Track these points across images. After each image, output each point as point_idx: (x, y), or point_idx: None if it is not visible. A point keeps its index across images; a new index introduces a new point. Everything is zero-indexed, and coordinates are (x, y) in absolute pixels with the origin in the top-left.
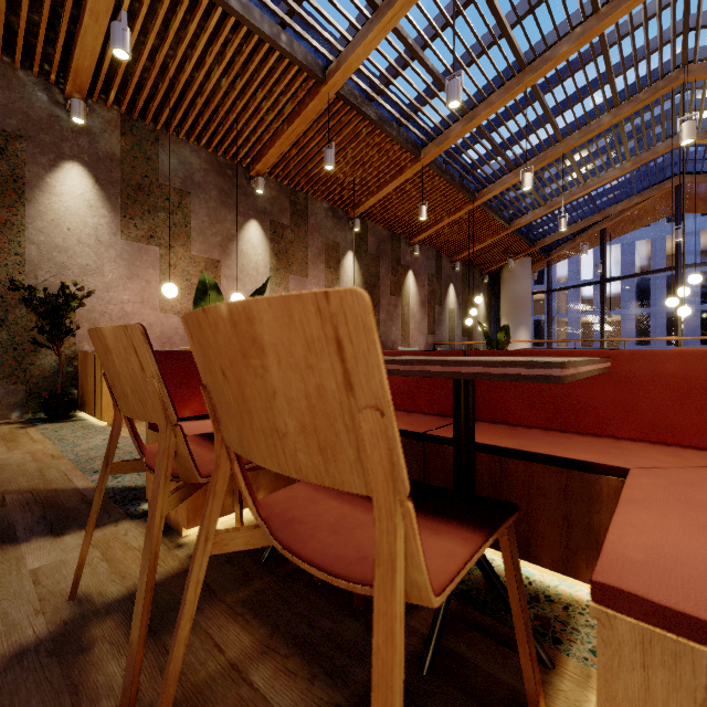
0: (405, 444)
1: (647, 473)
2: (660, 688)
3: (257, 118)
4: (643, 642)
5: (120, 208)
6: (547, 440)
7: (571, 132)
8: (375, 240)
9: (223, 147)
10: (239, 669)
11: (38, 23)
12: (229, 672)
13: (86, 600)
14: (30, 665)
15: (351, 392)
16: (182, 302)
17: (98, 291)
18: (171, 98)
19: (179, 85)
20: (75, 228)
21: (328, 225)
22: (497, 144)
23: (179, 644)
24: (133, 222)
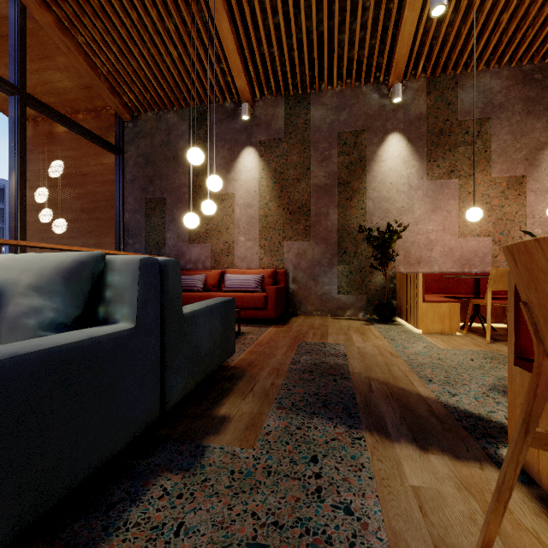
0: None
1: None
2: None
3: None
4: None
5: (426, 155)
6: None
7: None
8: None
9: (530, 52)
10: None
11: (373, 46)
12: None
13: None
14: None
15: None
16: (481, 225)
17: (409, 225)
18: (473, 34)
19: (482, 15)
20: (394, 181)
21: None
22: None
23: None
24: (435, 164)
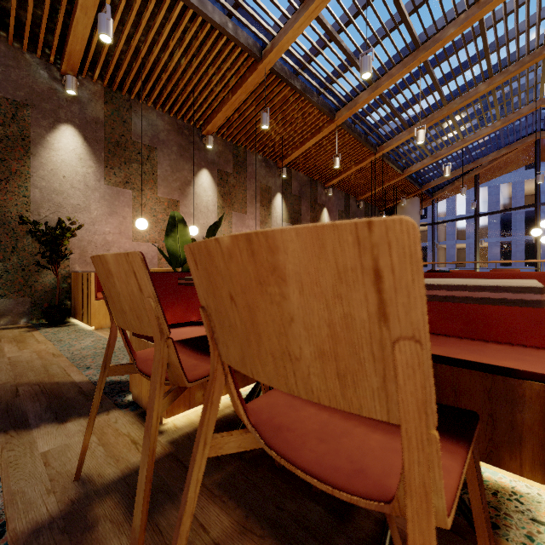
0: None
1: None
2: None
3: (209, 89)
4: None
5: (103, 160)
6: (467, 347)
7: (454, 98)
8: (297, 184)
9: (182, 112)
10: None
11: (40, 17)
12: None
13: (88, 481)
14: (45, 542)
15: (385, 323)
16: (150, 233)
17: (86, 224)
18: (142, 74)
19: (148, 64)
20: (69, 175)
21: (262, 173)
22: (395, 108)
23: (181, 538)
24: (112, 171)
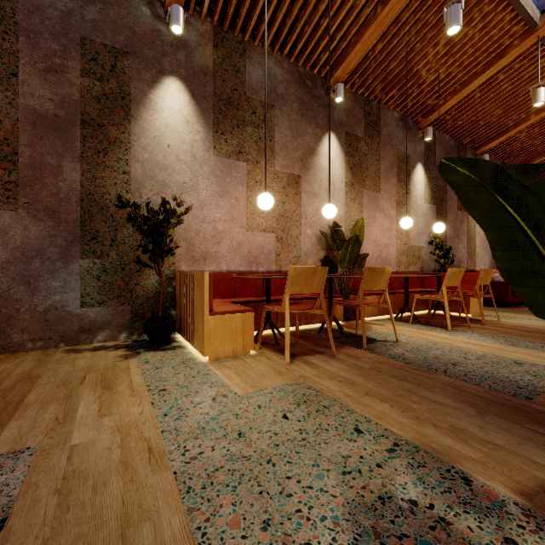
0: None
1: None
2: None
3: (349, 3)
4: None
5: (213, 123)
6: None
7: None
8: (442, 151)
9: (305, 53)
10: None
11: None
12: None
13: None
14: None
15: None
16: (267, 219)
17: (194, 209)
18: None
19: None
20: (174, 144)
21: (399, 136)
22: None
23: None
24: (223, 137)
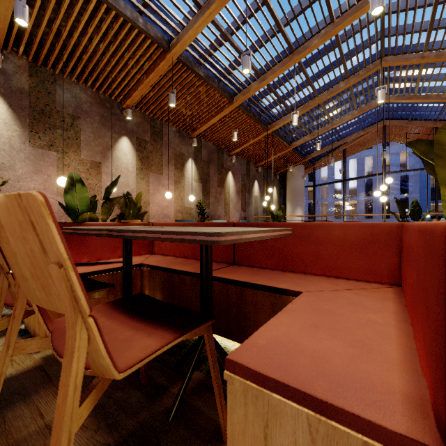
0: (192, 281)
1: (309, 294)
2: (251, 416)
3: (126, 71)
4: (244, 390)
5: (28, 125)
6: (270, 276)
7: (323, 91)
8: (207, 152)
9: (103, 88)
10: (50, 428)
11: None
12: (43, 430)
13: None
14: None
15: (46, 254)
16: None
17: (11, 181)
18: (65, 54)
19: (70, 45)
20: None
21: (176, 142)
22: (280, 96)
23: None
24: (37, 135)
